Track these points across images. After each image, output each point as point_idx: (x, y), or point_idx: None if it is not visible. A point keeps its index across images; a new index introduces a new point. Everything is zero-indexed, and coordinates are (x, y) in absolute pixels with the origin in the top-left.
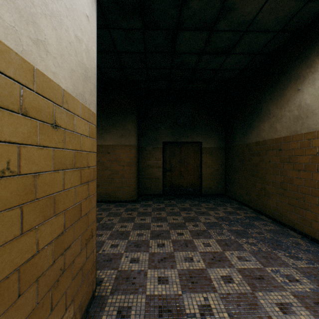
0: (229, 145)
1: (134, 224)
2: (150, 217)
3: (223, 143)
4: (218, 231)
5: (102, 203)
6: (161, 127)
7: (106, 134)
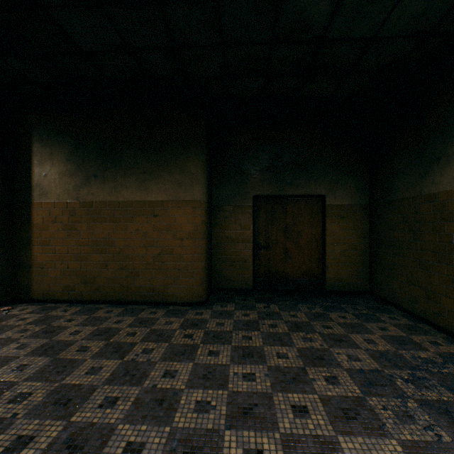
0: (379, 200)
1: (193, 367)
2: (229, 347)
3: (366, 197)
4: (395, 404)
5: (144, 306)
6: (250, 169)
7: (152, 182)
